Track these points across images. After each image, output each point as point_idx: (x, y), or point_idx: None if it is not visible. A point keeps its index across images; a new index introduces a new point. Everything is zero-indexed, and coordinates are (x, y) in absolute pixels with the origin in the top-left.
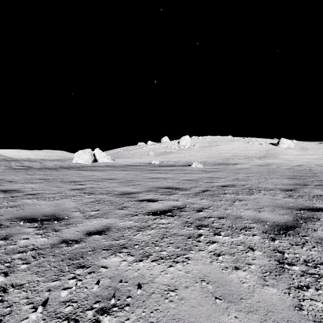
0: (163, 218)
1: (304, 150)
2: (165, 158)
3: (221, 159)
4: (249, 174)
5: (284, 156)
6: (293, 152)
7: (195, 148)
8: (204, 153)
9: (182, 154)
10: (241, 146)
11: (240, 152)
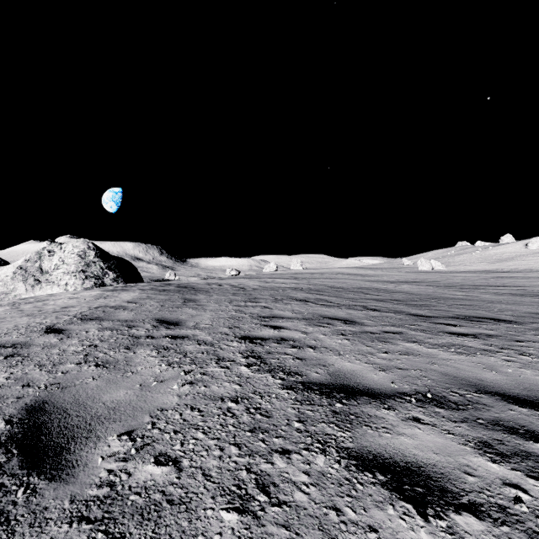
0: (491, 277)
1: None
2: (500, 266)
3: None
4: None
5: None
6: None
7: None
8: None
9: (525, 261)
10: None
11: None
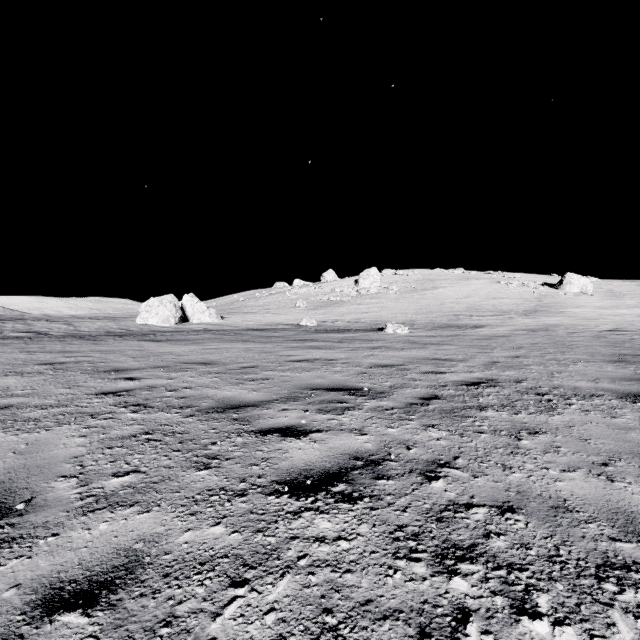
0: (323, 511)
1: (614, 297)
2: (329, 315)
3: (445, 316)
4: (515, 350)
5: (576, 310)
6: (593, 301)
7: (389, 294)
8: (408, 303)
9: (364, 305)
10: (485, 290)
11: (484, 302)
